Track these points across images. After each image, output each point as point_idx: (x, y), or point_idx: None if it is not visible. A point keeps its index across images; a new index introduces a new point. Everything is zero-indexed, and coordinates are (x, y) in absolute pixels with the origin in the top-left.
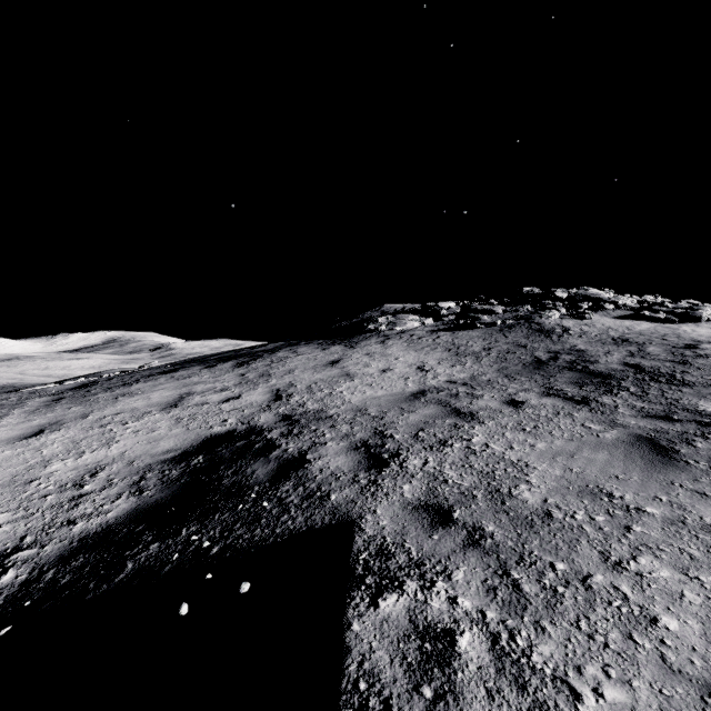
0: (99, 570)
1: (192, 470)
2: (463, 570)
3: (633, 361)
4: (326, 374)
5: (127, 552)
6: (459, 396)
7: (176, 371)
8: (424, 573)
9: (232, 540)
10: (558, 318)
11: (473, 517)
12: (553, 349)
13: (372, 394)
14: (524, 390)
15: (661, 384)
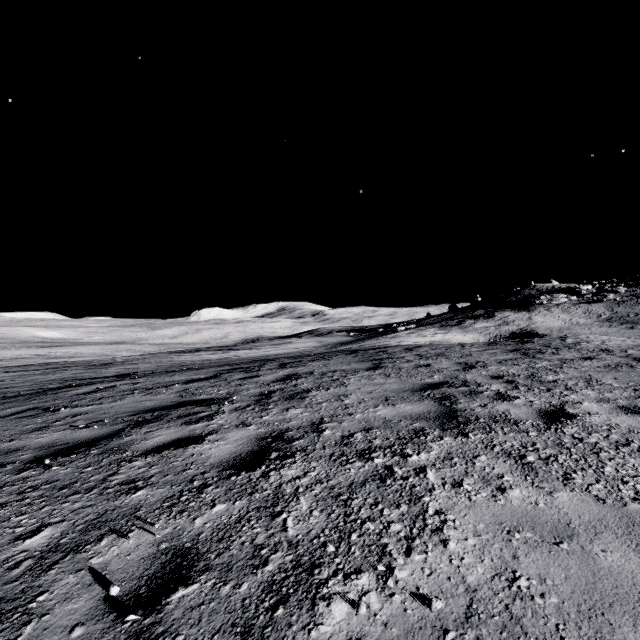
0: None
1: (516, 337)
2: None
3: None
4: (530, 322)
5: None
6: (586, 326)
7: (465, 321)
8: None
9: None
10: None
11: None
12: (639, 312)
13: (553, 327)
14: (611, 325)
15: None
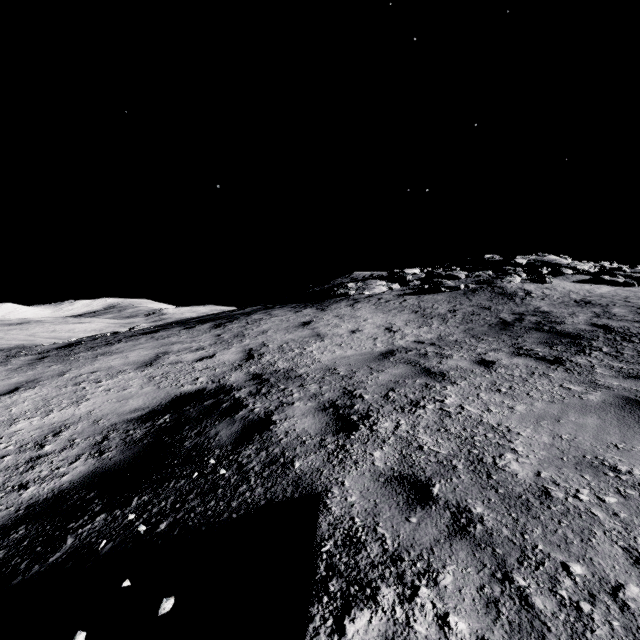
0: (36, 546)
1: (157, 430)
2: (452, 570)
3: (601, 322)
4: (297, 335)
5: (70, 524)
6: (428, 355)
7: (156, 332)
8: (403, 574)
9: (183, 514)
10: (519, 282)
11: (456, 493)
12: (517, 311)
13: (342, 354)
14: (493, 350)
15: (635, 344)
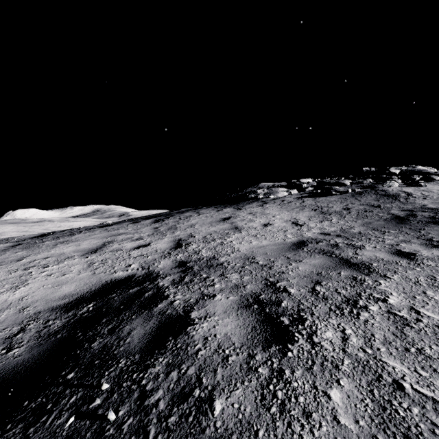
0: None
1: (76, 321)
2: None
3: None
4: (219, 228)
5: None
6: (339, 246)
7: (110, 225)
8: None
9: None
10: (397, 186)
11: None
12: (406, 208)
13: (258, 244)
14: (403, 241)
15: None
